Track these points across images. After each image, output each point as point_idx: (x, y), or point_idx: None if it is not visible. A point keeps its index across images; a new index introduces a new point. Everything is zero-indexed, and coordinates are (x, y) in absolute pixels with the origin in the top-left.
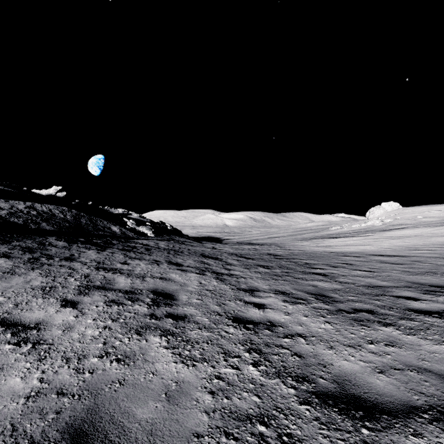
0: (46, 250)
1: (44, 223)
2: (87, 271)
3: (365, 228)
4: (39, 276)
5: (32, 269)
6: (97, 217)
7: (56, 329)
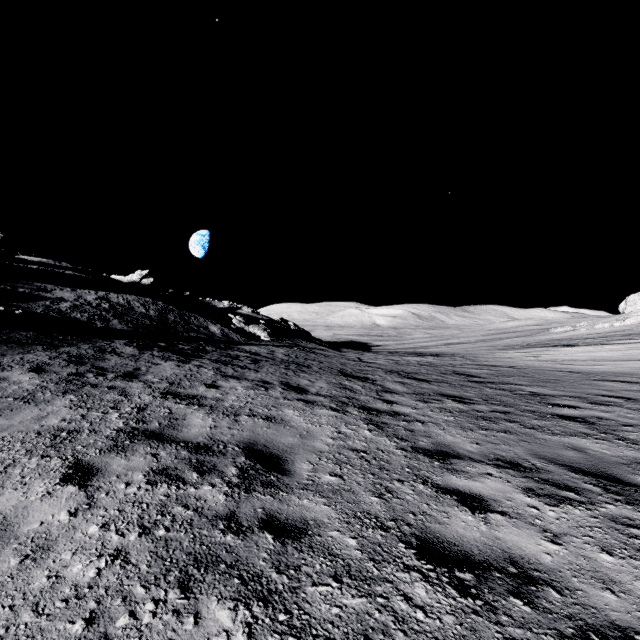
0: (102, 361)
1: (116, 319)
2: (146, 399)
3: (622, 330)
4: (66, 407)
5: (64, 393)
6: (191, 312)
7: (12, 551)
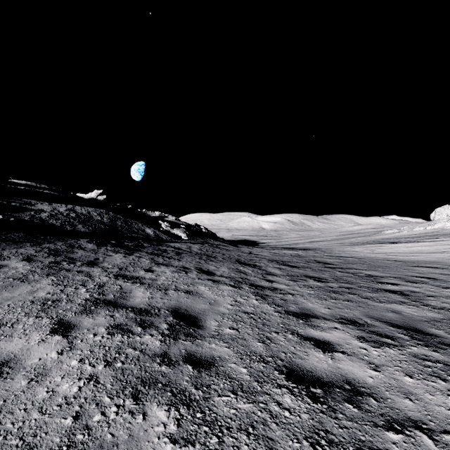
0: (72, 253)
1: (80, 224)
2: (104, 279)
3: (432, 232)
4: (50, 284)
5: (47, 275)
6: (133, 219)
7: (22, 376)
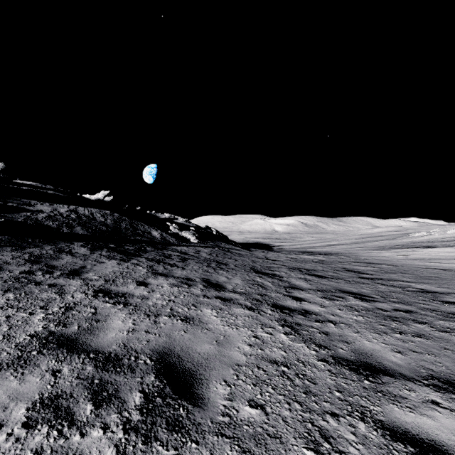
0: (56, 260)
1: (79, 226)
2: (77, 298)
3: None
4: None
5: (5, 291)
6: (139, 221)
7: None
